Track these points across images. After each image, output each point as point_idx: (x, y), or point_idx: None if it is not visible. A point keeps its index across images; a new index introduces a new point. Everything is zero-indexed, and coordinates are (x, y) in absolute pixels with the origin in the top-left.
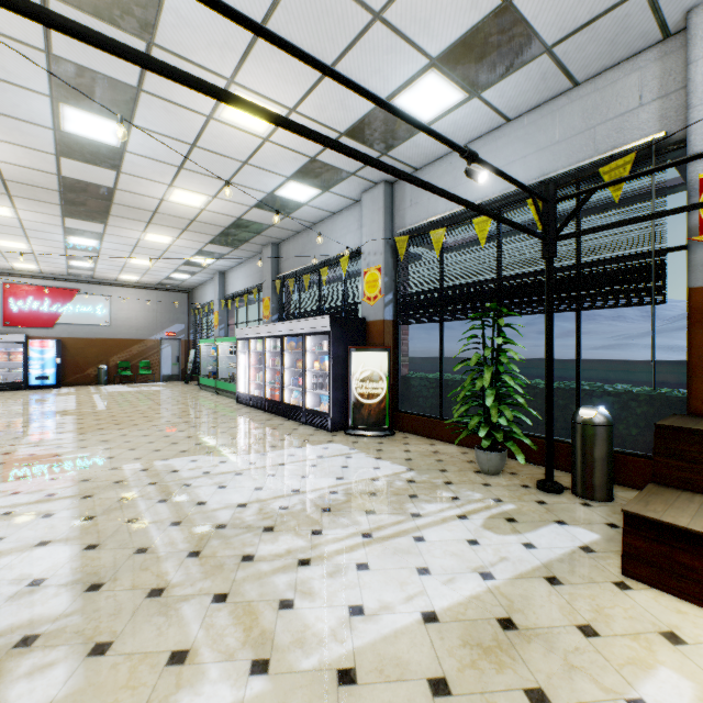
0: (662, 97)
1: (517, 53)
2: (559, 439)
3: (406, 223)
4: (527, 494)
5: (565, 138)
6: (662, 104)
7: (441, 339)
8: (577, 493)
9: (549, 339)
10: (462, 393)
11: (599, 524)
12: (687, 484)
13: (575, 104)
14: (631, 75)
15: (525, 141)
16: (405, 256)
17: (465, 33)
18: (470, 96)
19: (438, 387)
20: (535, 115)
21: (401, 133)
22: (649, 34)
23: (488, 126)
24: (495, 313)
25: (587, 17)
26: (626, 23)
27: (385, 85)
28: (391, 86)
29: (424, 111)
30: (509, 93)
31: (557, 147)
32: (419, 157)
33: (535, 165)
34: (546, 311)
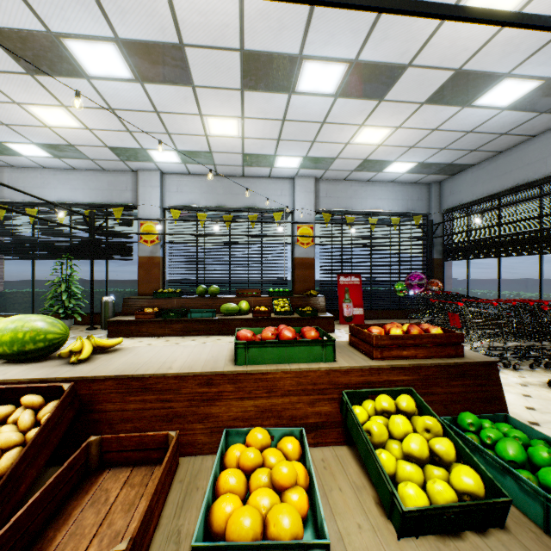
0: (133, 190)
1: (78, 156)
2: (99, 313)
3: (5, 196)
4: (82, 332)
5: (101, 189)
6: (133, 193)
7: (33, 269)
8: (103, 328)
9: (92, 271)
10: (51, 295)
11: (107, 333)
12: (130, 314)
13: (105, 177)
14: (124, 177)
15: (84, 182)
16: (5, 217)
17: (53, 144)
18: (55, 157)
19: (31, 296)
20: (89, 173)
21: (7, 153)
22: (128, 169)
23: (65, 167)
24: (69, 258)
25: (105, 159)
26: (119, 165)
27: (1, 138)
28: (6, 140)
29: (26, 152)
30: (75, 163)
31: (98, 191)
32: (18, 163)
33: (89, 195)
34: (91, 260)
